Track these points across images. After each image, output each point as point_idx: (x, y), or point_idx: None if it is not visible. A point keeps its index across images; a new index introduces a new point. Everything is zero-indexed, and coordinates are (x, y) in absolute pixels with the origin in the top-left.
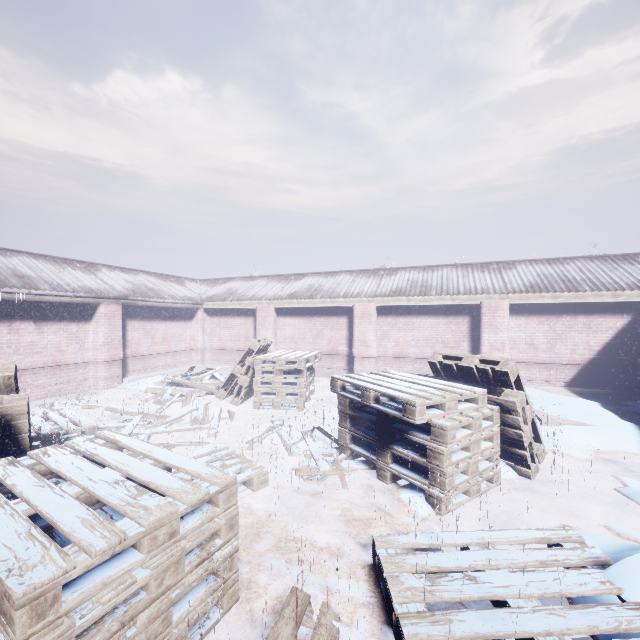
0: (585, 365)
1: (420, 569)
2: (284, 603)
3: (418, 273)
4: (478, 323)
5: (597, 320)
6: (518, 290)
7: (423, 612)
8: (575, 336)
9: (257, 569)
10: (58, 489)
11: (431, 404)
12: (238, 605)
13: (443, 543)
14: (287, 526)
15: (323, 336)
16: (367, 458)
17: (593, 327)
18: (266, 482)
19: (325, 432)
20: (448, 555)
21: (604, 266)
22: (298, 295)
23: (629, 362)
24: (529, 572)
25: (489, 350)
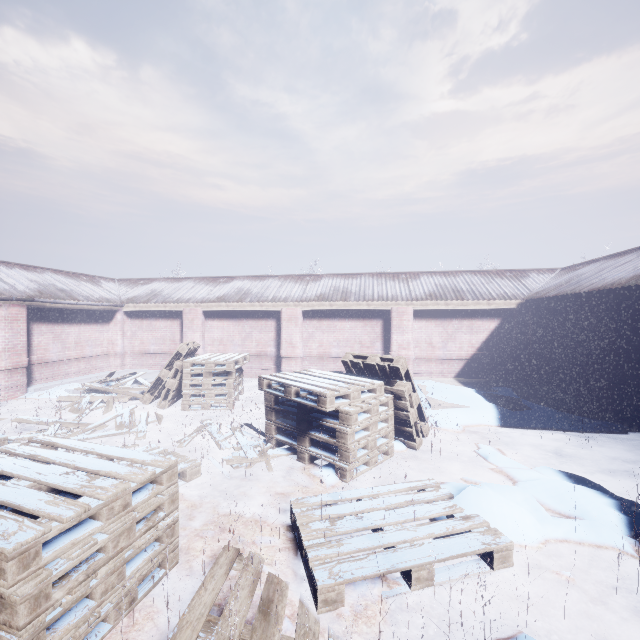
0: (469, 360)
1: (324, 517)
2: (218, 555)
3: (340, 280)
4: (389, 326)
5: (477, 323)
6: (420, 298)
7: (323, 542)
8: (462, 336)
9: (194, 539)
10: (10, 483)
11: (339, 395)
12: (179, 565)
13: (343, 498)
14: (219, 505)
15: (252, 338)
16: (289, 445)
17: (474, 329)
18: (199, 473)
19: (253, 427)
20: (346, 506)
21: (483, 279)
22: (227, 298)
23: (498, 356)
24: (399, 509)
25: (397, 349)
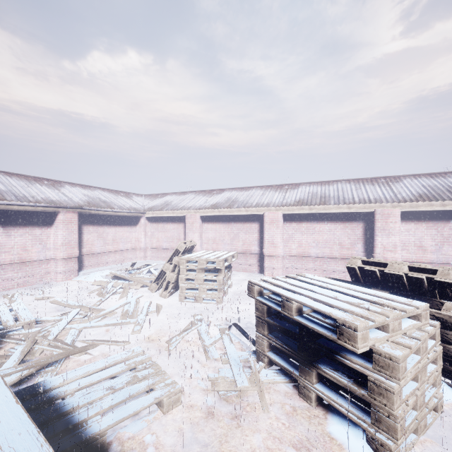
0: None
1: None
2: None
3: (317, 187)
4: (371, 228)
5: None
6: (408, 199)
7: None
8: None
9: None
10: None
11: (374, 327)
12: None
13: None
14: None
15: (239, 238)
16: (287, 371)
17: None
18: (178, 401)
19: (241, 330)
20: None
21: None
22: (219, 205)
23: None
24: None
25: (382, 251)
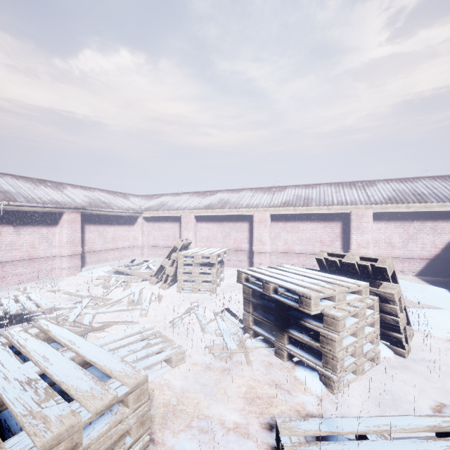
0: (432, 259)
1: None
2: None
3: (301, 190)
4: (348, 227)
5: (441, 225)
6: (379, 202)
7: None
8: (424, 237)
9: None
10: None
11: (324, 297)
12: None
13: (342, 431)
14: (199, 404)
15: (230, 237)
16: (267, 338)
17: (438, 230)
18: (183, 359)
19: (232, 313)
20: (349, 446)
21: (445, 183)
22: (212, 206)
23: None
24: None
25: (357, 247)
